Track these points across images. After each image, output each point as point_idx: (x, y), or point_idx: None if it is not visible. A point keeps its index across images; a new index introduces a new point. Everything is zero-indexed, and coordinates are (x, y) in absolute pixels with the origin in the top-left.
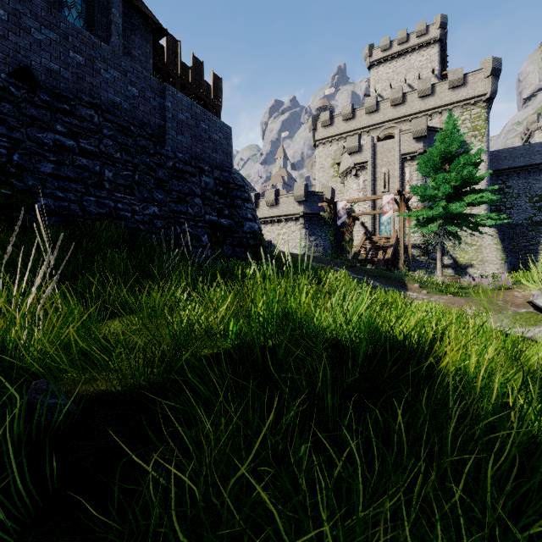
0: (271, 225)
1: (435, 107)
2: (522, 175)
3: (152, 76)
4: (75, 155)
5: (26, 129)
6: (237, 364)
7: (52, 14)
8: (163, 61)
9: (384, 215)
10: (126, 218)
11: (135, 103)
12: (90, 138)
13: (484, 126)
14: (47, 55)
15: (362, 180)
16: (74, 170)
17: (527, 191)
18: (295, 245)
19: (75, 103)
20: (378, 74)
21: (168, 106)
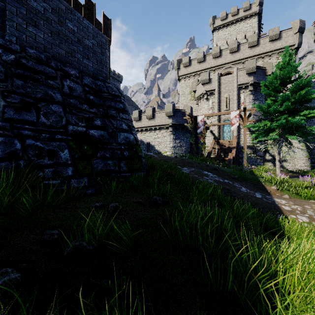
0: (149, 132)
1: (260, 53)
2: (313, 101)
3: None
4: None
5: None
6: None
7: None
8: None
9: (232, 126)
10: None
11: None
12: None
13: None
14: None
15: (211, 102)
16: None
17: None
18: (166, 145)
19: None
20: (219, 35)
21: None
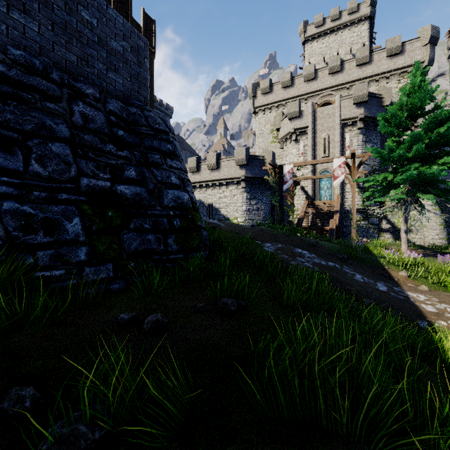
0: (212, 189)
1: (373, 74)
2: None
3: None
4: None
5: None
6: None
7: None
8: None
9: (334, 180)
10: None
11: None
12: None
13: None
14: None
15: (302, 145)
16: None
17: None
18: (236, 208)
19: None
20: (312, 48)
21: None
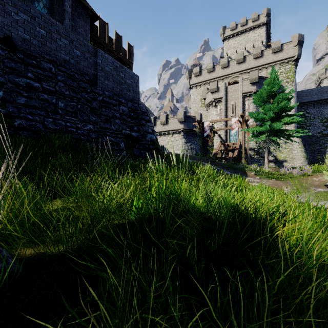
0: (163, 136)
1: (263, 64)
2: (316, 106)
3: (89, 43)
4: (40, 92)
5: (8, 76)
6: (138, 233)
7: (25, 4)
8: (97, 35)
9: (232, 130)
10: (72, 132)
11: (78, 60)
12: (49, 82)
13: (293, 76)
14: (21, 29)
15: (219, 109)
16: (39, 102)
17: (319, 116)
18: (178, 148)
19: (40, 60)
20: (229, 44)
21: (99, 62)
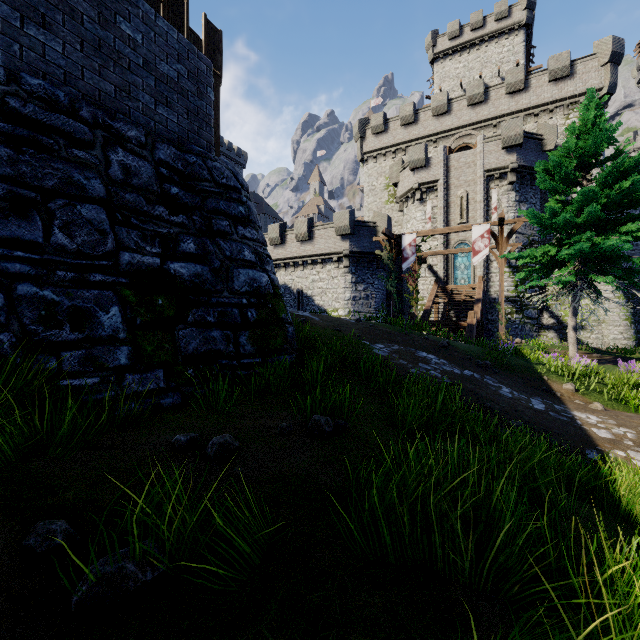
0: (303, 268)
1: (530, 106)
2: None
3: None
4: None
5: None
6: None
7: None
8: None
9: (474, 256)
10: None
11: None
12: None
13: None
14: None
15: (429, 207)
16: None
17: None
18: (336, 296)
19: None
20: (445, 69)
21: None
